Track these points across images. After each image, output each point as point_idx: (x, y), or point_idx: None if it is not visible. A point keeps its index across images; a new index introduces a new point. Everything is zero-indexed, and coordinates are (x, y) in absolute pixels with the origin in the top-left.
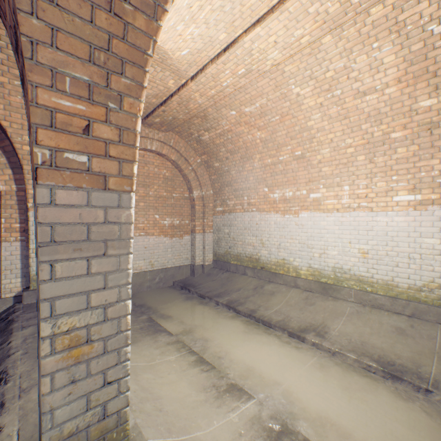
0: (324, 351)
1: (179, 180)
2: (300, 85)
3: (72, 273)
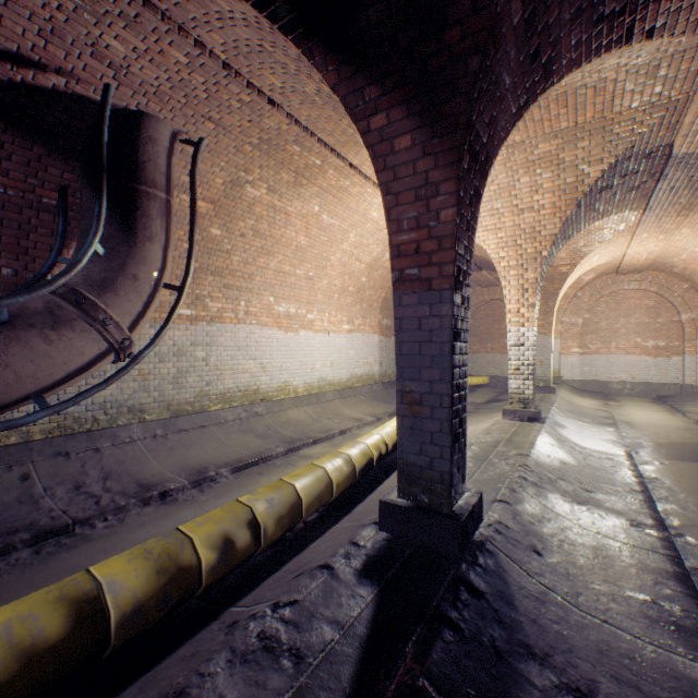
0: (687, 419)
1: (664, 306)
2: (694, 248)
3: (540, 350)
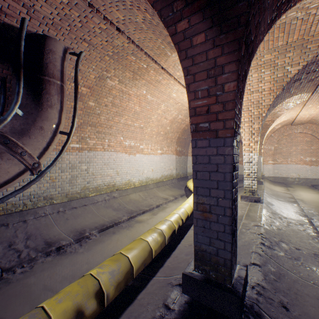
0: None
1: (315, 141)
2: None
3: None
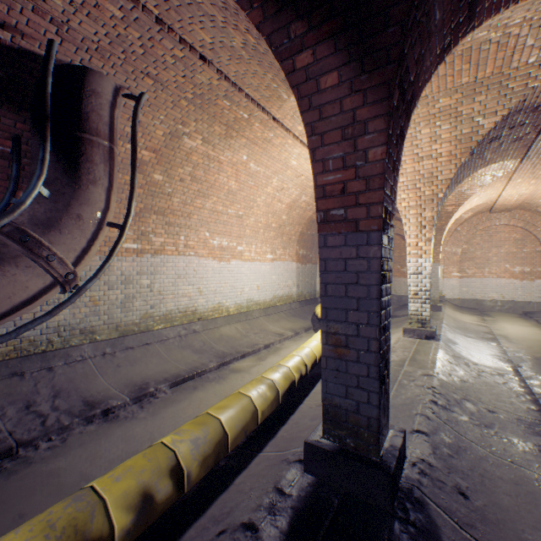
0: None
1: (529, 239)
2: None
3: None
